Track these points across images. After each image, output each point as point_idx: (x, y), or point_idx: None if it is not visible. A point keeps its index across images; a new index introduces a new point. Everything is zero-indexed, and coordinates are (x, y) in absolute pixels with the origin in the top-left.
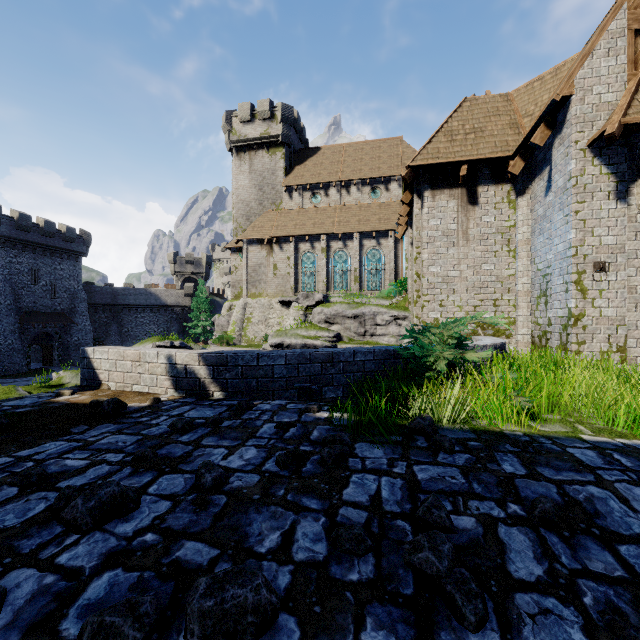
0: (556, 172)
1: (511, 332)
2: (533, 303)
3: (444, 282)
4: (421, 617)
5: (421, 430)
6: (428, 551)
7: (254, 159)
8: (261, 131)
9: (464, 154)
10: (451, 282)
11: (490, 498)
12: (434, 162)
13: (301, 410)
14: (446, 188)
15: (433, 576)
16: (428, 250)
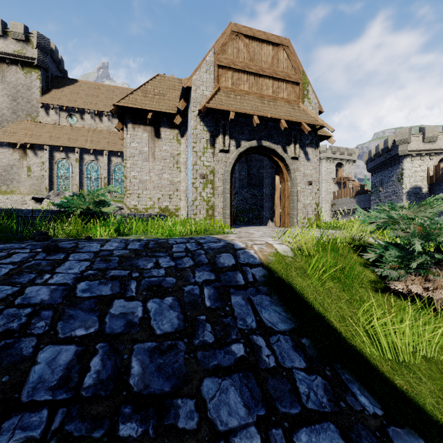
0: (189, 126)
1: (178, 214)
2: (187, 197)
3: (140, 182)
4: None
5: (34, 237)
6: None
7: (7, 71)
8: (15, 49)
9: (151, 106)
10: (145, 183)
11: (30, 248)
12: (132, 106)
13: None
14: (142, 125)
15: None
16: (130, 161)
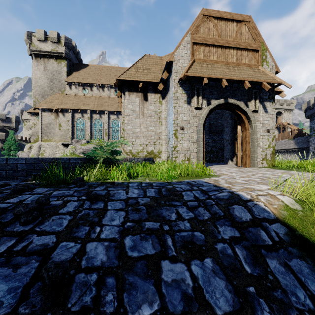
0: (170, 90)
1: (160, 156)
2: (167, 143)
3: (134, 133)
4: (3, 226)
5: (75, 182)
6: (21, 207)
7: (47, 63)
8: (51, 48)
9: (141, 78)
10: (137, 134)
11: (77, 196)
12: (128, 79)
13: (22, 181)
14: (135, 92)
15: (20, 214)
16: (127, 119)
